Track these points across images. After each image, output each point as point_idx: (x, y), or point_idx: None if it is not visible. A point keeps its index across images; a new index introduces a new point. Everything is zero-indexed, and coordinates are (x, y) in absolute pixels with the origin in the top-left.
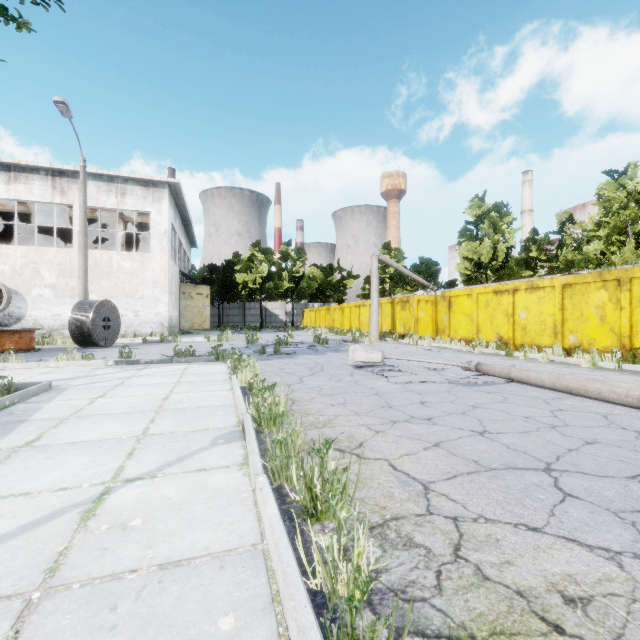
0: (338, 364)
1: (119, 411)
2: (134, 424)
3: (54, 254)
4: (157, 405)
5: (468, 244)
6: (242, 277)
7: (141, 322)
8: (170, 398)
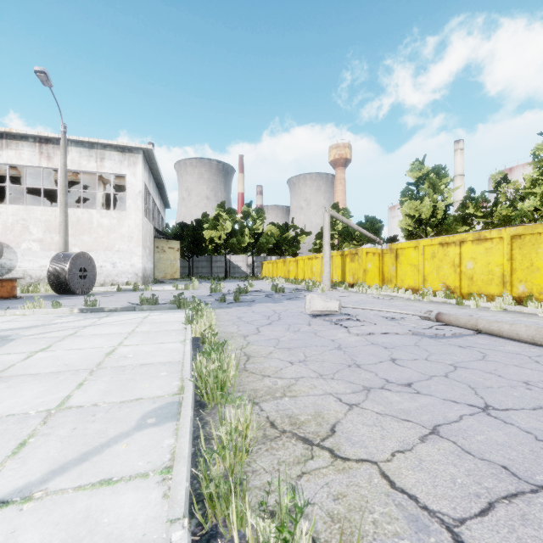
0: (295, 312)
1: (50, 370)
2: (56, 390)
3: (41, 212)
4: (97, 362)
5: (410, 203)
6: (209, 233)
7: (118, 272)
8: (115, 352)
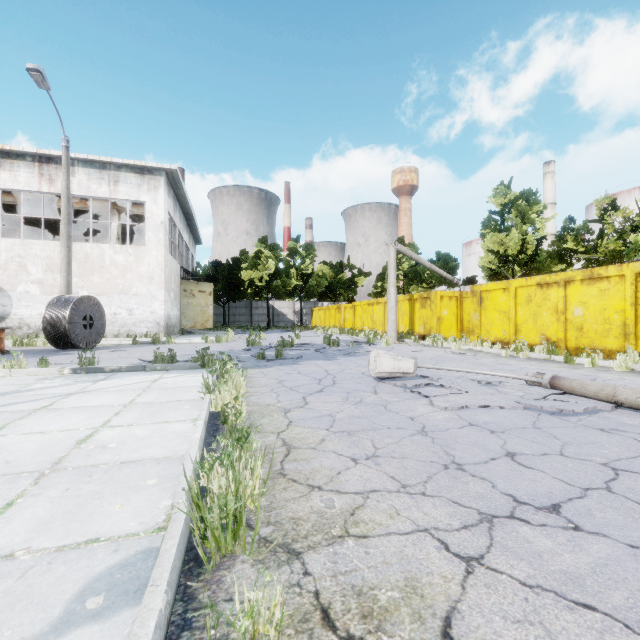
0: (354, 374)
1: None
2: None
3: (41, 247)
4: (57, 456)
5: (493, 235)
6: (248, 274)
7: (135, 321)
8: (92, 438)
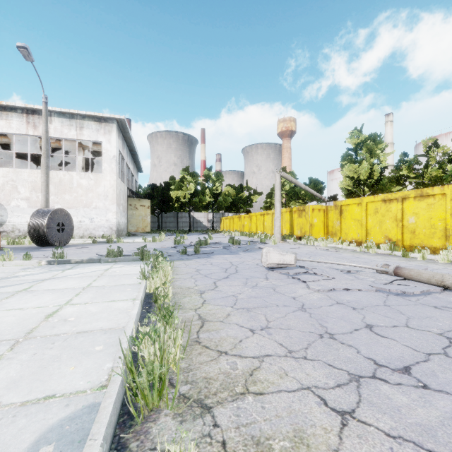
0: (251, 264)
1: None
2: None
3: (28, 174)
4: (29, 328)
5: (349, 166)
6: (175, 193)
7: (95, 227)
8: (57, 314)
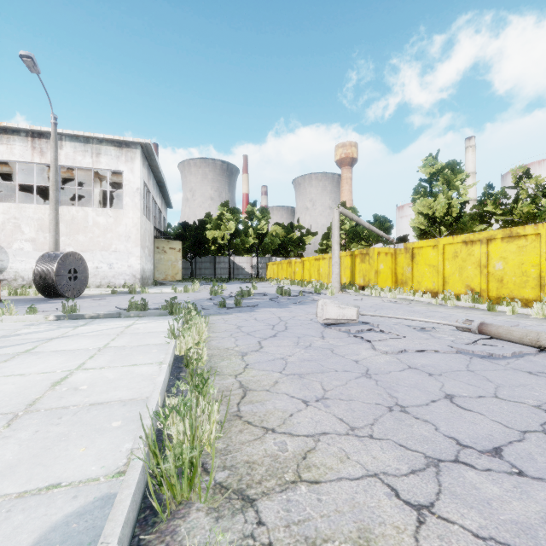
0: (304, 320)
1: None
2: None
3: (34, 210)
4: (31, 398)
5: (423, 200)
6: (212, 234)
7: (115, 274)
8: (66, 381)
